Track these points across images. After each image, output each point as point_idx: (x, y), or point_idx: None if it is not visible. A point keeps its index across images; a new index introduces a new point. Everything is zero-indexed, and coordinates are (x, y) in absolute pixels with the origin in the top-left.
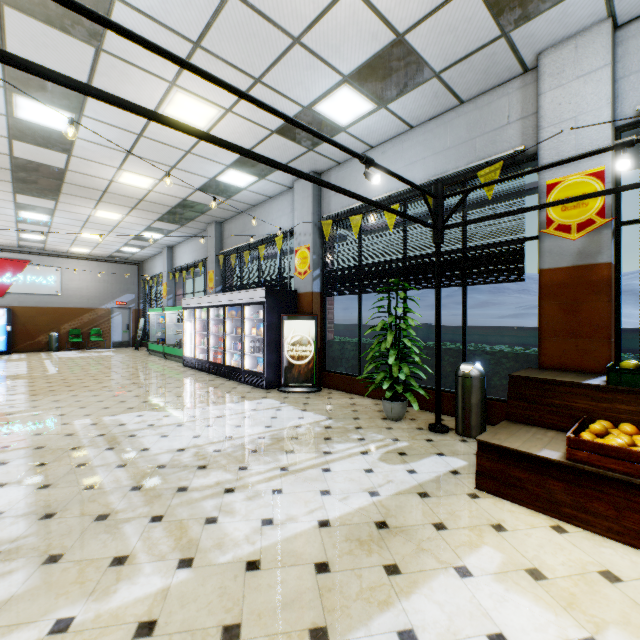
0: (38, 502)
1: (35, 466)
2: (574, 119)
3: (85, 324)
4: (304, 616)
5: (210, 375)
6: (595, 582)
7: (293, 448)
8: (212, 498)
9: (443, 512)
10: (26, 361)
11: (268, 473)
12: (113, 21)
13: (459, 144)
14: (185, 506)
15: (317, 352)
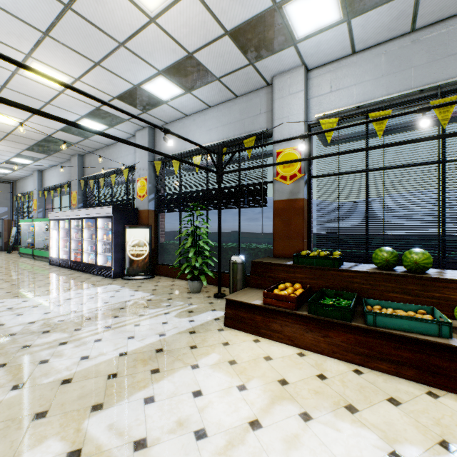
0: None
1: None
2: (288, 117)
3: None
4: (91, 400)
5: (71, 270)
6: (259, 361)
7: (119, 314)
8: (48, 349)
9: (199, 340)
10: None
11: (95, 330)
12: None
13: (236, 121)
14: (26, 356)
15: (151, 251)
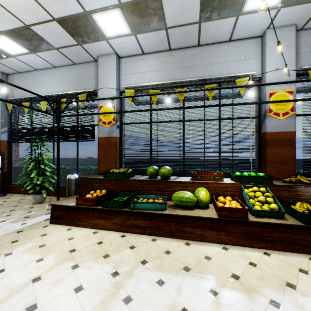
0: None
1: None
2: (107, 84)
3: None
4: None
5: None
6: (63, 242)
7: None
8: None
9: (23, 236)
10: None
11: None
12: None
13: (74, 81)
14: None
15: (3, 174)
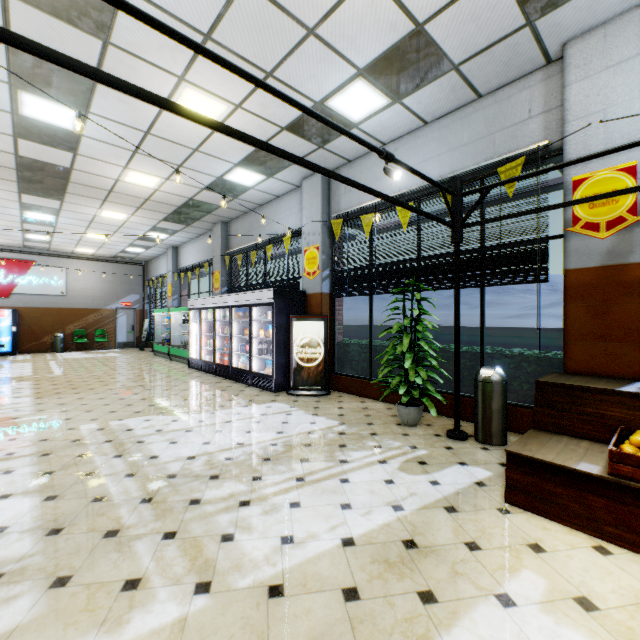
0: (44, 516)
1: (41, 475)
2: (603, 112)
3: (90, 325)
4: None
5: (217, 377)
6: None
7: (307, 456)
8: (227, 512)
9: (474, 529)
10: (31, 362)
11: (284, 484)
12: (126, 1)
13: (477, 140)
14: (199, 521)
15: (327, 354)
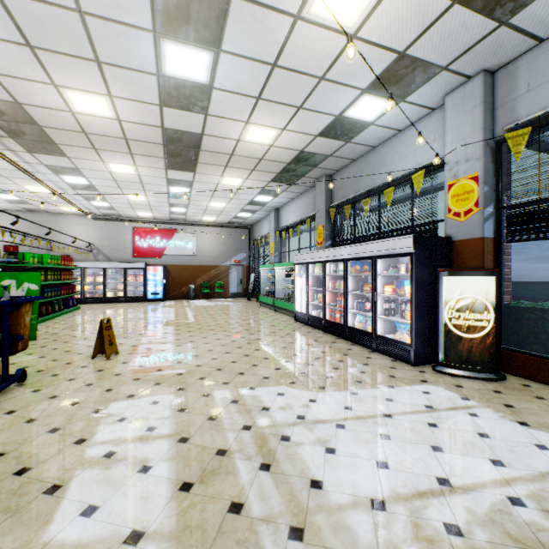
0: None
1: (178, 489)
2: None
3: (211, 278)
4: None
5: (327, 335)
6: None
7: None
8: None
9: None
10: (174, 307)
11: None
12: None
13: None
14: None
15: (497, 322)
